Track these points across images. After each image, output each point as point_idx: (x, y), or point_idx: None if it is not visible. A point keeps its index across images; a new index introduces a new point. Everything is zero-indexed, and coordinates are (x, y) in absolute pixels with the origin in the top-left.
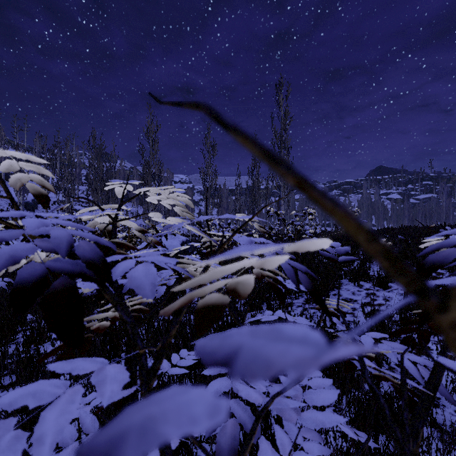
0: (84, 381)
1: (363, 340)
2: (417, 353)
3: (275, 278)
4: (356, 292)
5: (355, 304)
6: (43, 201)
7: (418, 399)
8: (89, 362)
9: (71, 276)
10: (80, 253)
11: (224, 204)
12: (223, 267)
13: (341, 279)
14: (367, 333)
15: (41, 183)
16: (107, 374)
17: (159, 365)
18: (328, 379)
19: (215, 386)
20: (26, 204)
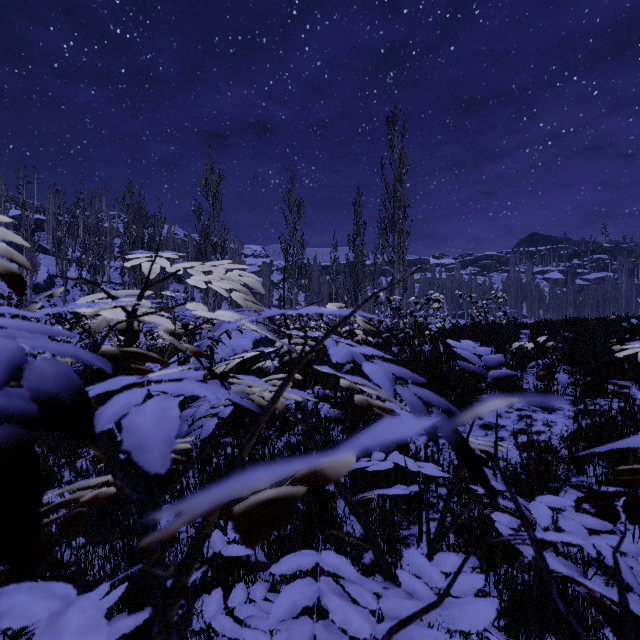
0: (107, 548)
1: (535, 512)
2: (595, 506)
3: (390, 410)
4: (504, 414)
5: (503, 432)
6: (14, 285)
7: (635, 621)
8: (37, 598)
9: (24, 422)
10: (32, 383)
11: (314, 287)
12: (274, 464)
13: (482, 395)
14: (538, 497)
15: (8, 255)
16: (60, 635)
17: (186, 579)
18: (477, 575)
19: (290, 597)
20: (35, 286)
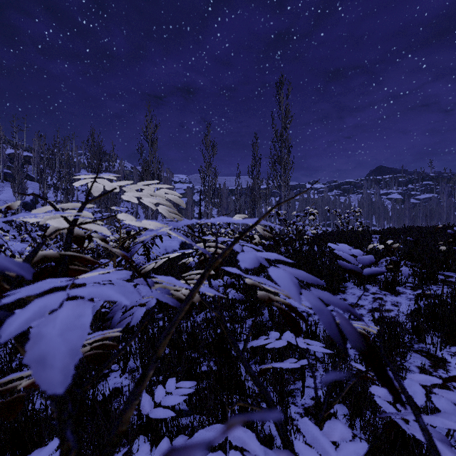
0: None
1: (410, 391)
2: (433, 367)
3: (288, 304)
4: (362, 296)
5: (362, 310)
6: None
7: None
8: None
9: None
10: None
11: (224, 204)
12: None
13: (346, 282)
14: (410, 375)
15: None
16: None
17: None
18: (361, 444)
19: None
20: (24, 204)
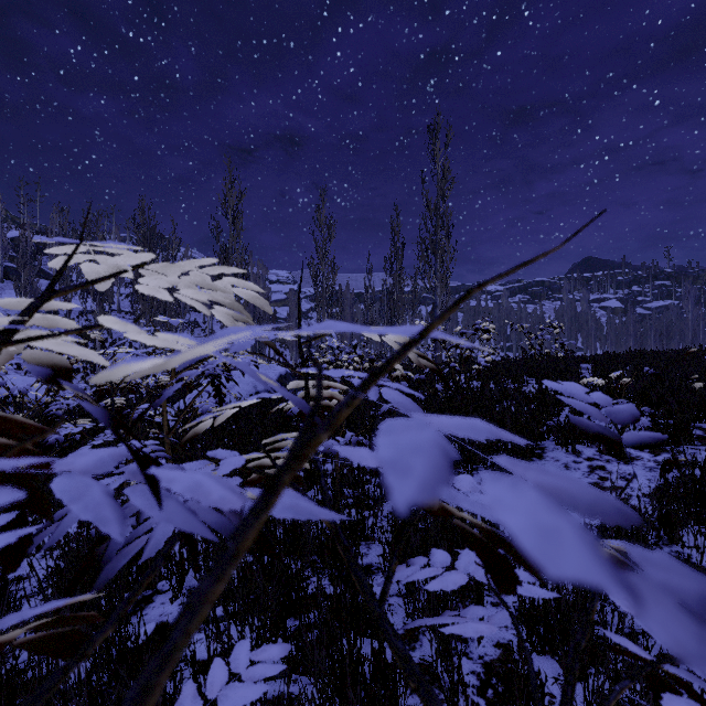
0: None
1: None
2: None
3: (492, 529)
4: (571, 464)
5: None
6: None
7: None
8: None
9: None
10: None
11: (346, 316)
12: None
13: (543, 440)
14: None
15: None
16: None
17: None
18: None
19: None
20: None
